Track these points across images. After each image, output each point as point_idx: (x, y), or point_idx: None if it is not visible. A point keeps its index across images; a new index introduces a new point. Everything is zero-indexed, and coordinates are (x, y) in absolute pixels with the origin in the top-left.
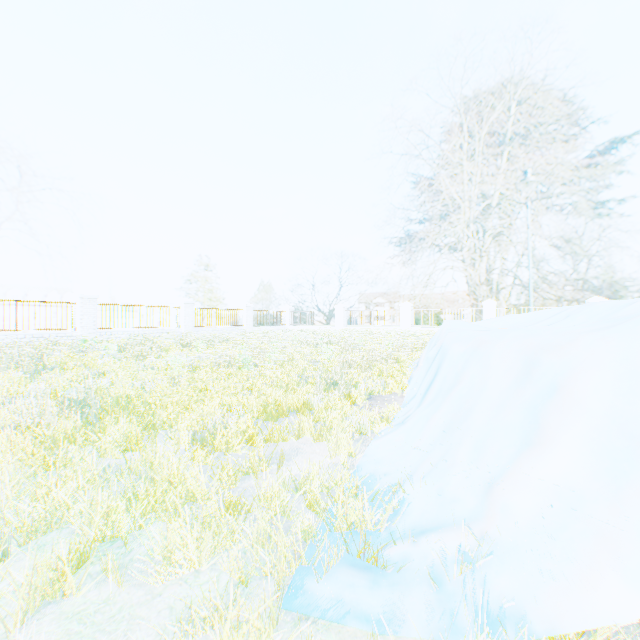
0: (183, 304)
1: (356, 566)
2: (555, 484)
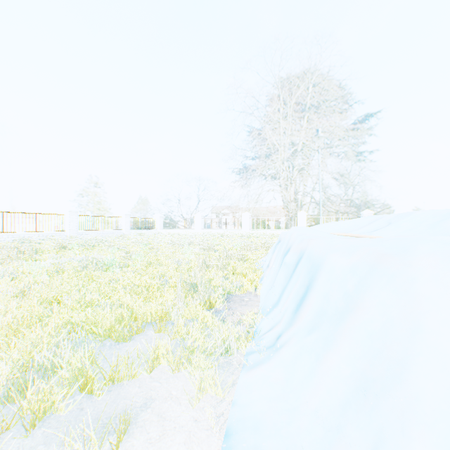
0: (68, 212)
1: None
2: None
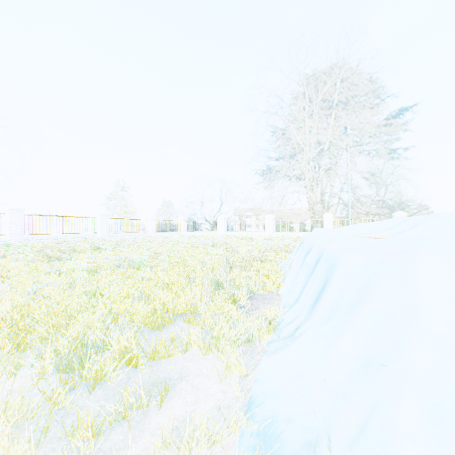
0: (99, 215)
1: None
2: None
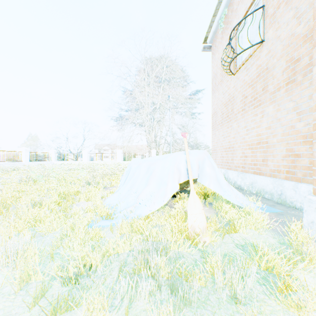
0: None
1: (106, 220)
2: (150, 192)
